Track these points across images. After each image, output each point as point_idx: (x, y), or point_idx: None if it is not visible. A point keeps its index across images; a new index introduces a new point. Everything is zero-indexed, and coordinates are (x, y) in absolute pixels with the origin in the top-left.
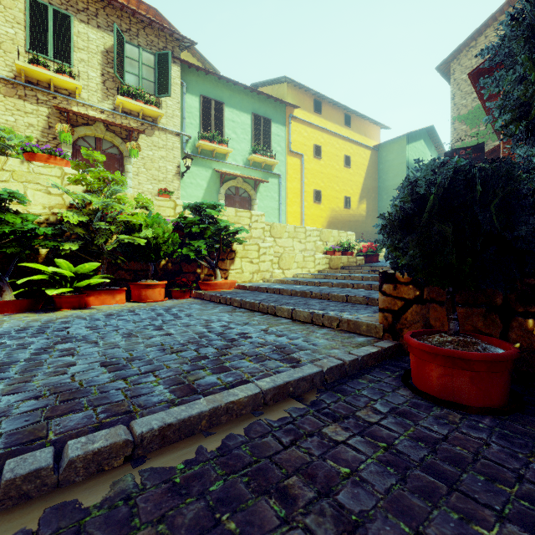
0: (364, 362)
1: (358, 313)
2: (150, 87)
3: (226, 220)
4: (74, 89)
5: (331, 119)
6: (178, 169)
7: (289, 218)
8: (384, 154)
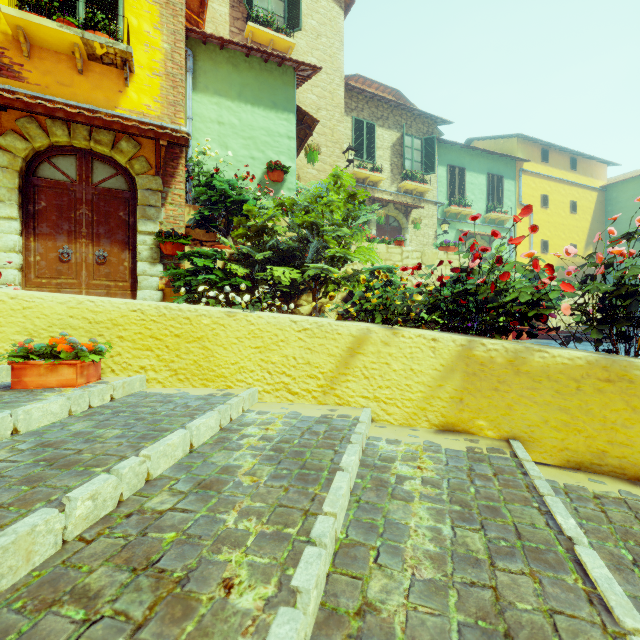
0: None
1: None
2: (418, 167)
3: None
4: (378, 180)
5: (557, 165)
6: (436, 233)
7: None
8: (613, 194)
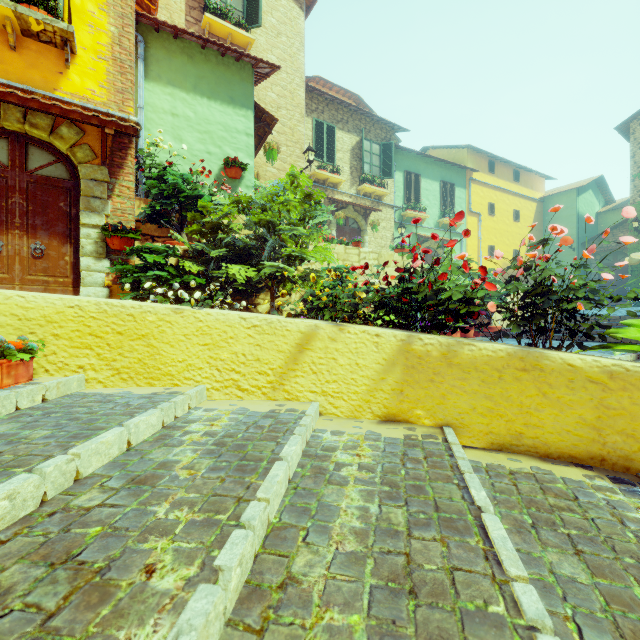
0: None
1: None
2: (376, 171)
3: None
4: (338, 182)
5: (502, 176)
6: (393, 236)
7: None
8: (550, 205)
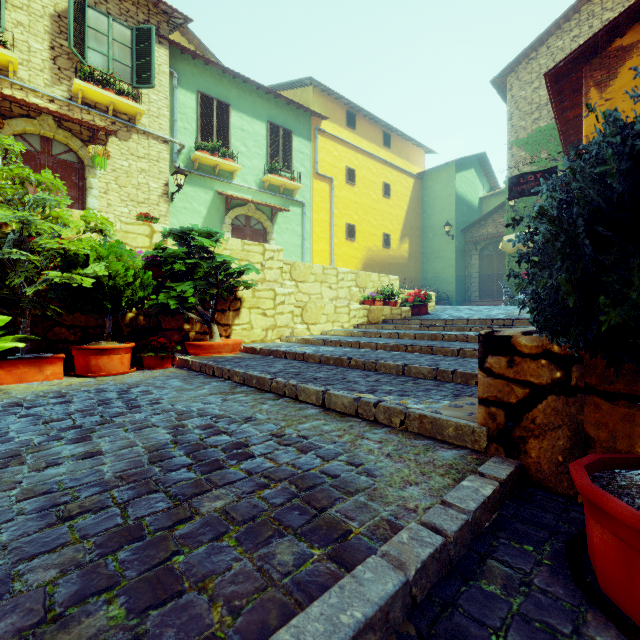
0: (476, 522)
1: (430, 398)
2: (124, 73)
3: (227, 255)
4: (6, 63)
5: (367, 136)
6: (166, 188)
7: (315, 258)
8: (429, 183)
